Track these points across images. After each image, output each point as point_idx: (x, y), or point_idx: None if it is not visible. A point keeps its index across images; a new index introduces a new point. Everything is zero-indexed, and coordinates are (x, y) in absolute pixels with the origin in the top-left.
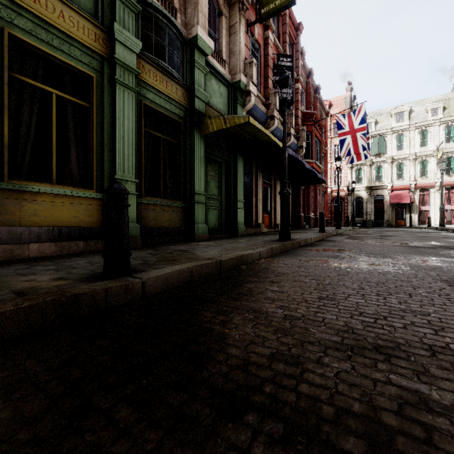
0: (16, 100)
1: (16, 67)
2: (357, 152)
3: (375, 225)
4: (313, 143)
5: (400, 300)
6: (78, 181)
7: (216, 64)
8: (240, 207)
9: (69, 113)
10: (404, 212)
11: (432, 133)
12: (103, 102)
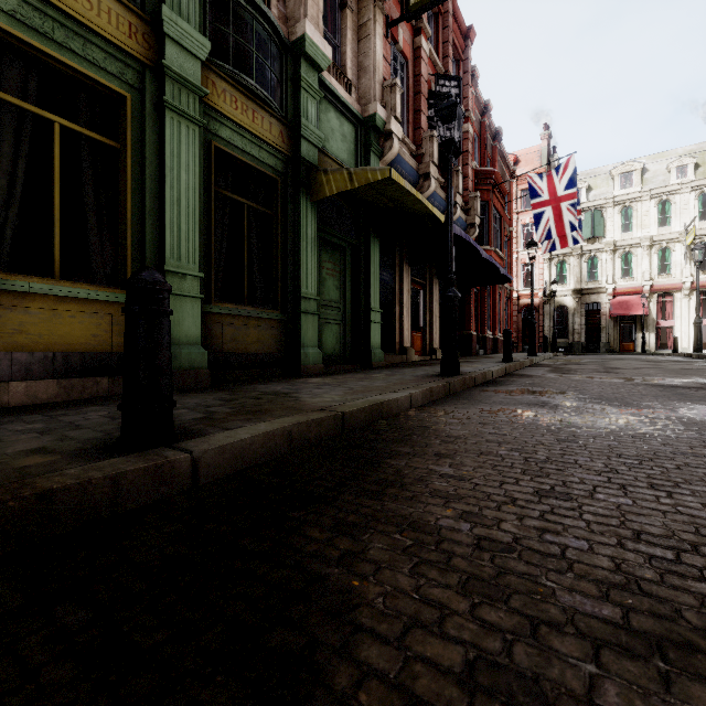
0: None
1: None
2: (561, 233)
3: (587, 351)
4: (491, 220)
5: (703, 499)
6: (101, 276)
7: (336, 86)
8: (375, 321)
9: (86, 158)
10: (633, 330)
11: (677, 205)
12: (143, 141)
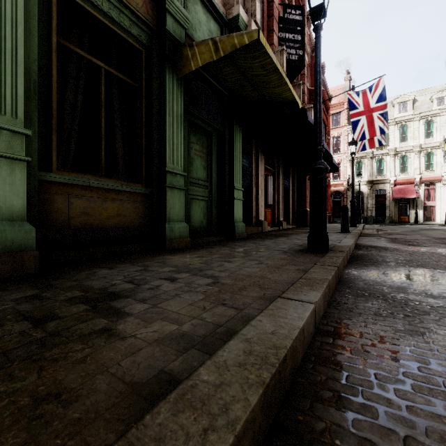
0: None
1: None
2: (373, 135)
3: (377, 222)
4: None
5: None
6: None
7: None
8: (237, 198)
9: None
10: (408, 208)
11: (438, 124)
12: None
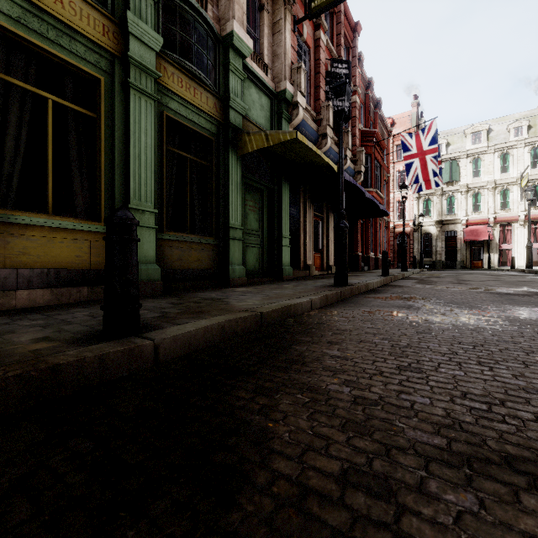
0: (1, 107)
1: (1, 64)
2: (426, 178)
3: (447, 267)
4: (373, 168)
5: (514, 372)
6: (82, 212)
7: (256, 69)
8: (285, 245)
9: (71, 125)
10: (481, 251)
11: (515, 157)
12: (113, 112)
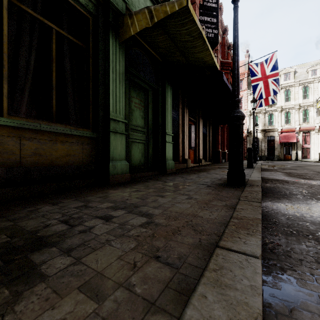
0: None
1: None
2: (268, 95)
3: (268, 159)
4: None
5: None
6: None
7: None
8: (168, 141)
9: None
10: (290, 149)
11: (312, 88)
12: None
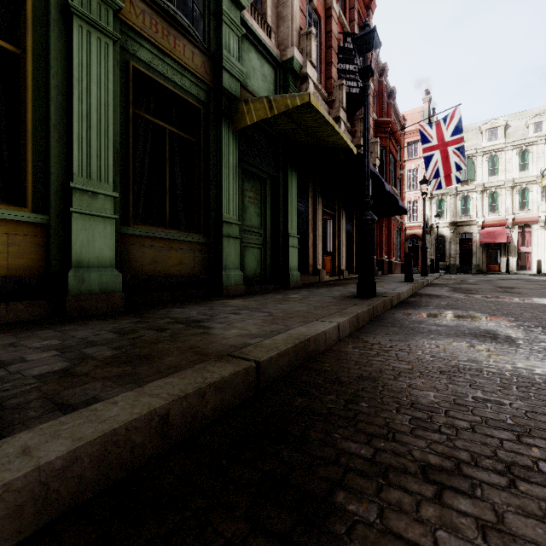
0: None
1: None
2: (448, 172)
3: (461, 271)
4: (388, 162)
5: None
6: None
7: (257, 29)
8: (292, 245)
9: None
10: (499, 254)
11: (535, 154)
12: (48, 49)
